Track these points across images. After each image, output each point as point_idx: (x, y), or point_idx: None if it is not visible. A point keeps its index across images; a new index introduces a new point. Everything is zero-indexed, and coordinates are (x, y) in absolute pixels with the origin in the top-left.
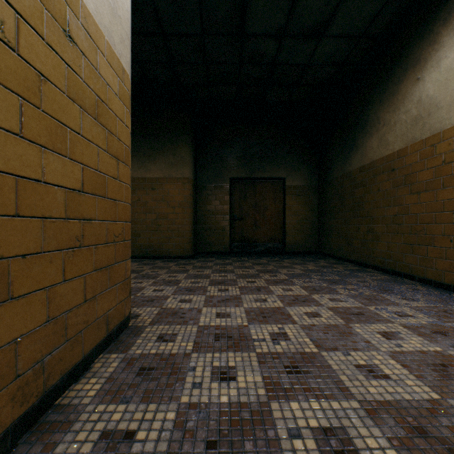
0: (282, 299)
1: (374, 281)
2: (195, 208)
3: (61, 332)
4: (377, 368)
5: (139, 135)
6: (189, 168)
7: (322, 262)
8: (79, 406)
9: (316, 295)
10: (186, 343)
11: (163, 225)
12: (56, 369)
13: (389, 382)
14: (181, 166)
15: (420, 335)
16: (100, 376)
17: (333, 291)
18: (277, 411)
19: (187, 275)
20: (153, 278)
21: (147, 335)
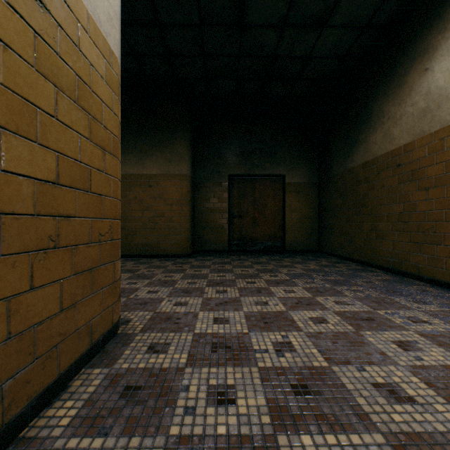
0: (284, 302)
1: (380, 282)
2: (193, 205)
3: (28, 349)
4: (399, 388)
5: (135, 131)
6: (187, 165)
7: (323, 261)
8: (47, 440)
9: (320, 297)
10: (180, 355)
11: (160, 223)
12: (20, 395)
13: (416, 407)
14: (179, 162)
15: (440, 346)
16: (78, 397)
17: (337, 292)
18: (285, 447)
19: (184, 275)
20: (148, 278)
21: (136, 345)
